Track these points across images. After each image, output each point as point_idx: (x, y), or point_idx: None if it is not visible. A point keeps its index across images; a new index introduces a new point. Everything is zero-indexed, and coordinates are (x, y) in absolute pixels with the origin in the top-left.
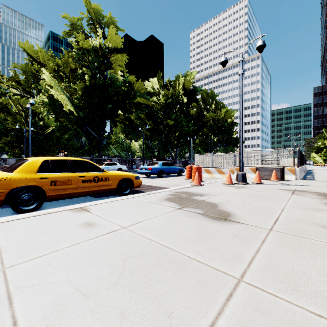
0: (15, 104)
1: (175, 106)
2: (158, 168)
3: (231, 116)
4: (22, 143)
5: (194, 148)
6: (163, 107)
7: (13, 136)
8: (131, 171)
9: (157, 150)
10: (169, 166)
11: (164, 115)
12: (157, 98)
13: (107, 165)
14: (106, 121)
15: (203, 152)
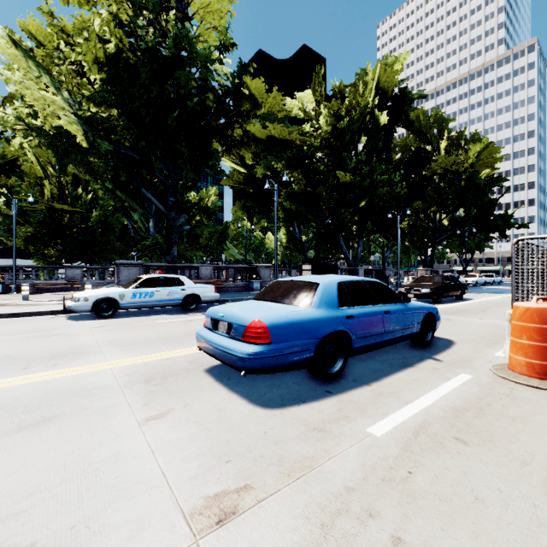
0: (43, 164)
1: (355, 141)
2: (315, 325)
3: (492, 162)
4: (54, 237)
5: (402, 241)
6: (328, 142)
7: (37, 223)
8: (238, 300)
9: (313, 248)
10: (376, 302)
11: (329, 164)
12: (313, 125)
13: (146, 287)
14: (179, 168)
15: (415, 250)
